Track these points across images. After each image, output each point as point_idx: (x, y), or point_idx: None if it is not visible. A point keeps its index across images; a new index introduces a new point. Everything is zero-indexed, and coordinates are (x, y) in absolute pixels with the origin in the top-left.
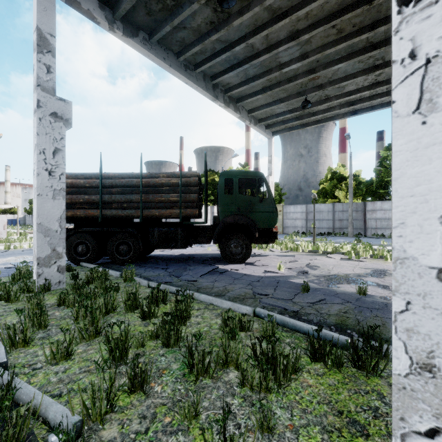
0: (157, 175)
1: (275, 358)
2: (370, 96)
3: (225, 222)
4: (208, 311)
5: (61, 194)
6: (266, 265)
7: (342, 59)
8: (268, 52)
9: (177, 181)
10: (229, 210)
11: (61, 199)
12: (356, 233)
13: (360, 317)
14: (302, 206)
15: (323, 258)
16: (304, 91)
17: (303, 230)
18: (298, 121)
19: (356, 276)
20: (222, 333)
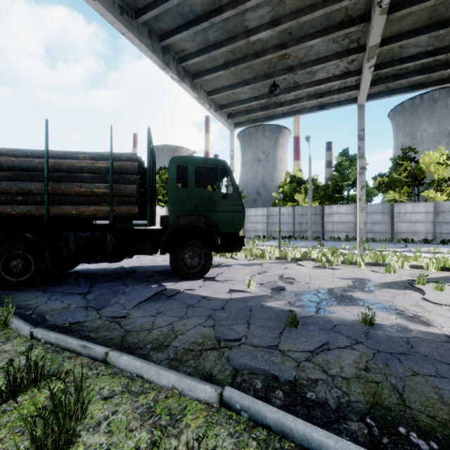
0: (75, 155)
1: None
2: (339, 88)
3: (177, 224)
4: (129, 399)
5: None
6: (231, 280)
7: (318, 33)
8: (233, 7)
9: (105, 166)
10: (183, 208)
11: None
12: (315, 237)
13: (395, 379)
14: (263, 209)
15: (294, 267)
16: (272, 73)
17: (264, 234)
18: (264, 112)
19: (342, 291)
20: None
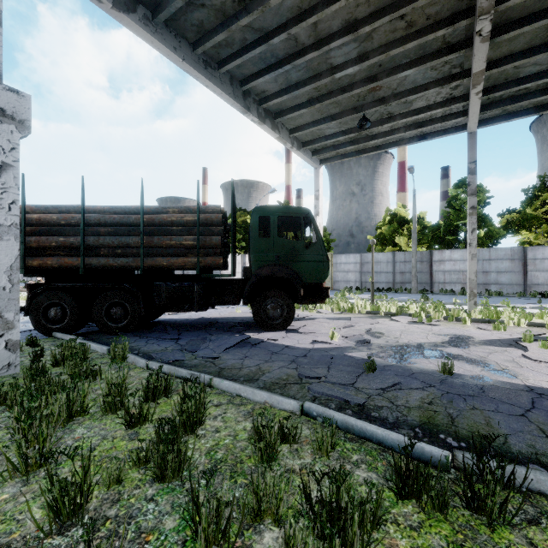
0: (165, 210)
1: (344, 512)
2: (443, 116)
3: (259, 274)
4: (234, 407)
5: (12, 232)
6: (315, 332)
7: (412, 63)
8: (316, 49)
9: (193, 219)
10: (265, 258)
11: (12, 240)
12: (421, 289)
13: (453, 410)
14: (356, 255)
15: (386, 322)
16: (361, 106)
17: (357, 285)
18: (353, 146)
19: (433, 346)
20: (252, 453)
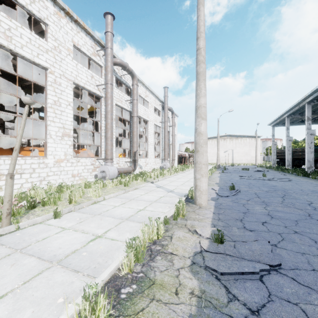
0: (296, 149)
1: None
2: None
3: (314, 159)
4: None
5: (275, 155)
6: None
7: None
8: None
9: (301, 150)
10: (316, 156)
11: (275, 156)
12: None
13: None
14: None
15: None
16: None
17: None
18: None
19: None
20: None
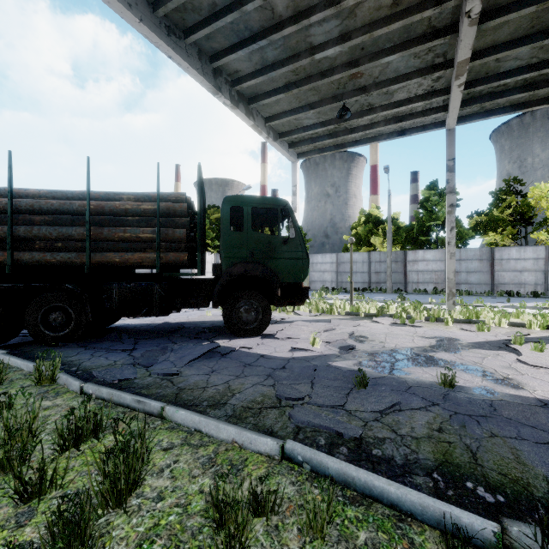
0: (118, 197)
1: None
2: (423, 110)
3: (231, 273)
4: (189, 451)
5: None
6: (293, 337)
7: (395, 48)
8: (295, 22)
9: (152, 208)
10: (237, 255)
11: None
12: (396, 289)
13: (470, 440)
14: (332, 255)
15: (368, 323)
16: (341, 95)
17: (333, 285)
18: (332, 140)
19: (422, 351)
20: None
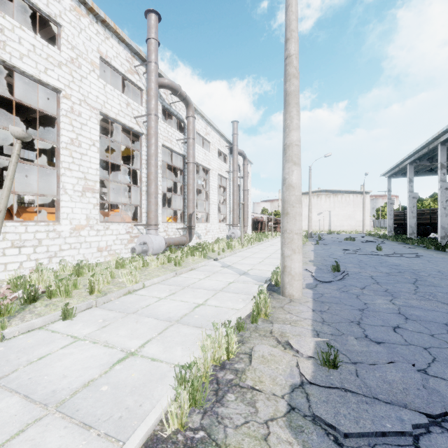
0: (422, 210)
1: None
2: None
3: None
4: None
5: (392, 219)
6: None
7: None
8: None
9: (428, 212)
10: None
11: (392, 220)
12: None
13: None
14: None
15: None
16: None
17: None
18: None
19: None
20: None
